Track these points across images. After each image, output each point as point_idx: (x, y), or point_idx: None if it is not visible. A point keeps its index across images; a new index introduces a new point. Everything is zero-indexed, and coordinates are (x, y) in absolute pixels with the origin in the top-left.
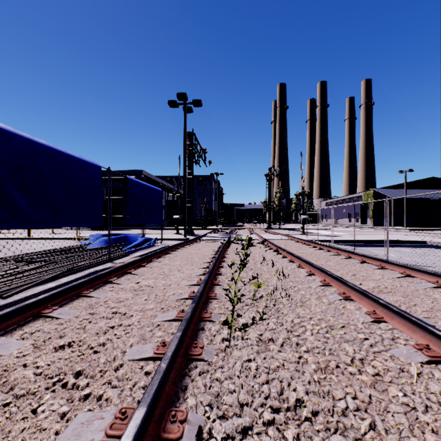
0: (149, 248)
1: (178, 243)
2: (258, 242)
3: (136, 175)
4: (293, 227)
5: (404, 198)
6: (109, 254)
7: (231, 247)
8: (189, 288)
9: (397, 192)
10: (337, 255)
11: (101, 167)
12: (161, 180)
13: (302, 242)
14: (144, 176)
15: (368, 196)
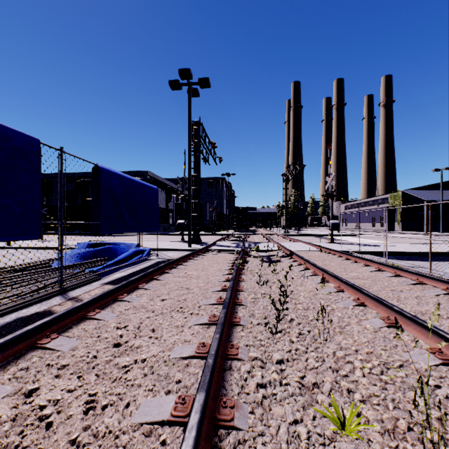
0: (139, 264)
1: (174, 259)
2: (282, 256)
3: (141, 176)
4: (312, 233)
5: (438, 199)
6: (62, 282)
7: (248, 265)
8: (142, 447)
9: (430, 193)
10: (421, 285)
11: (43, 144)
12: (169, 182)
13: (342, 255)
14: (150, 177)
15: (396, 197)
